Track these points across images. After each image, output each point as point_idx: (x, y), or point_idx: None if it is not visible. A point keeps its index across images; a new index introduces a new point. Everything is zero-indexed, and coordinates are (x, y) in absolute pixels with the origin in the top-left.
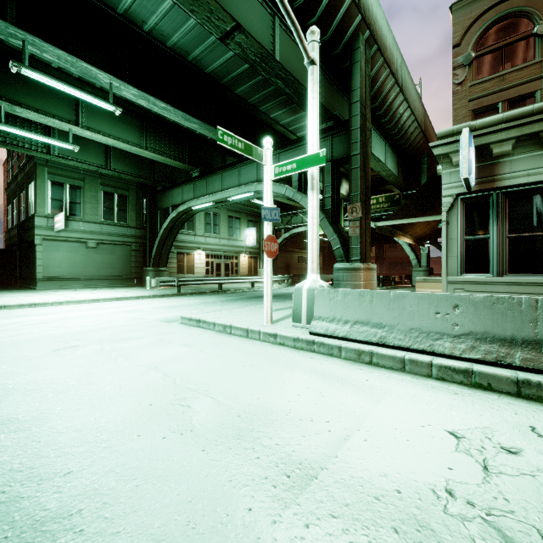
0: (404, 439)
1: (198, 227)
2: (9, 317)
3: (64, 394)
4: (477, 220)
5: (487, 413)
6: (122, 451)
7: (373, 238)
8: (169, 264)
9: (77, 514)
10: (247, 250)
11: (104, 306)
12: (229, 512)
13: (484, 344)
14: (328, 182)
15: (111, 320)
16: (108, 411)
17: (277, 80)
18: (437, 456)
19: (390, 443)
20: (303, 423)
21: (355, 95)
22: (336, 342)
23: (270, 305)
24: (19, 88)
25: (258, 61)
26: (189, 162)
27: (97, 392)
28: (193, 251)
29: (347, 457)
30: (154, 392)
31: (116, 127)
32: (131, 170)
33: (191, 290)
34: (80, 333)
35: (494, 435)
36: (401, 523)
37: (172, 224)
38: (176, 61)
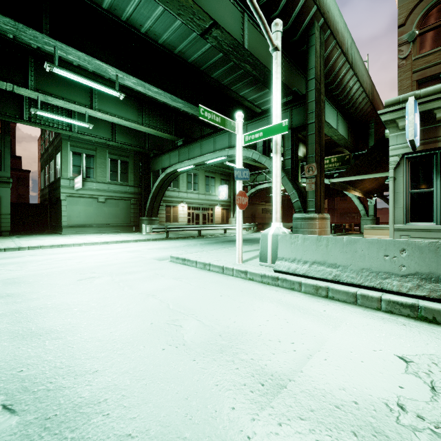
0: (359, 361)
1: (181, 185)
2: (44, 255)
3: (88, 313)
4: (421, 176)
5: (433, 342)
6: (133, 358)
7: (326, 192)
8: (159, 214)
9: (104, 402)
10: (220, 203)
11: (112, 247)
12: (217, 409)
13: (429, 283)
14: (288, 147)
15: (117, 258)
16: (120, 327)
17: (245, 64)
18: (388, 376)
19: (347, 363)
20: (272, 343)
21: (311, 73)
22: (297, 278)
23: (241, 247)
24: (51, 82)
25: (230, 50)
26: (175, 134)
27: (112, 312)
28: (177, 204)
29: (310, 372)
30: (154, 314)
31: (120, 109)
32: (131, 142)
33: (176, 235)
34: (95, 267)
35: (440, 361)
36: (359, 428)
37: (162, 183)
38: (166, 54)
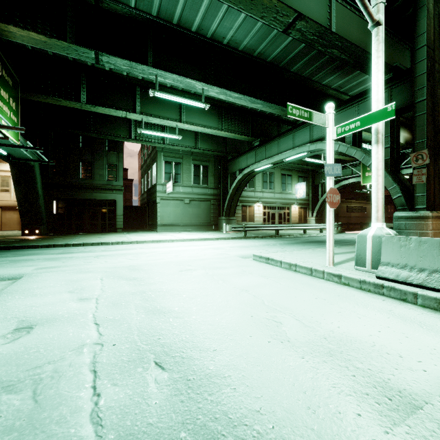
0: None
1: (257, 185)
2: (149, 248)
3: (195, 300)
4: None
5: None
6: (243, 344)
7: None
8: (236, 214)
9: (228, 377)
10: (297, 202)
11: (198, 244)
12: (340, 411)
13: None
14: (386, 133)
15: (205, 254)
16: (225, 316)
17: (332, 50)
18: None
19: None
20: (391, 357)
21: (420, 40)
22: (410, 288)
23: (332, 249)
24: (151, 105)
25: (315, 39)
26: (252, 135)
27: (214, 301)
28: (253, 204)
29: None
30: (251, 308)
31: (203, 118)
32: (211, 147)
33: (253, 234)
34: (190, 261)
35: None
36: None
37: (239, 184)
38: (245, 59)
